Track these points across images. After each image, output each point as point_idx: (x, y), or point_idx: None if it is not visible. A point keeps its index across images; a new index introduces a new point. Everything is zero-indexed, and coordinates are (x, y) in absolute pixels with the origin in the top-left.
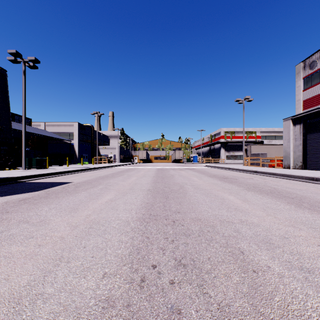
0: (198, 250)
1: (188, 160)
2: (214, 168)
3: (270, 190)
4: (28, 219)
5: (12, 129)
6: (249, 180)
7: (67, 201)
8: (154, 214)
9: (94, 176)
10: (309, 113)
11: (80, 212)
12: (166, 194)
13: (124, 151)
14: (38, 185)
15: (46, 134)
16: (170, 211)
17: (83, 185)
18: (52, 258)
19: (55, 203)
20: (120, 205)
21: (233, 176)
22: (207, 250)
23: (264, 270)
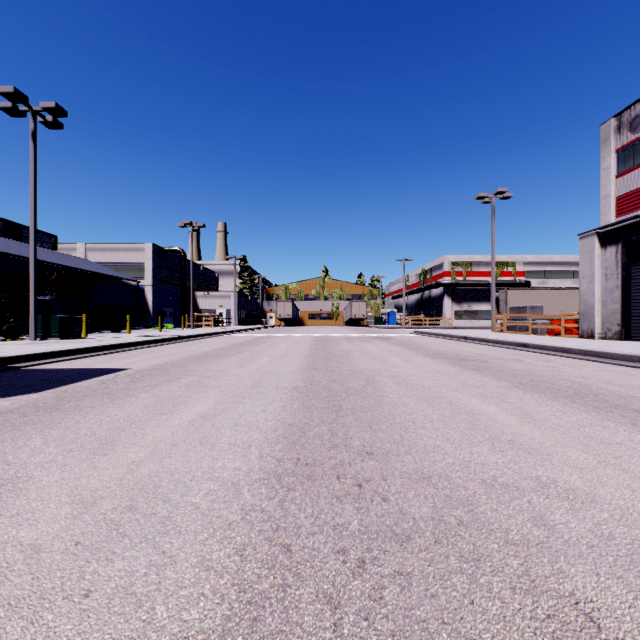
0: (447, 610)
1: (377, 321)
2: (433, 338)
3: (573, 388)
4: None
5: (15, 256)
6: (515, 365)
7: (98, 420)
8: (306, 459)
9: (179, 354)
10: (636, 220)
11: (118, 454)
12: (335, 399)
13: (248, 302)
14: (48, 376)
15: (87, 268)
16: (347, 449)
17: (148, 377)
18: None
19: (67, 425)
20: (223, 431)
21: (478, 354)
22: (475, 610)
23: None
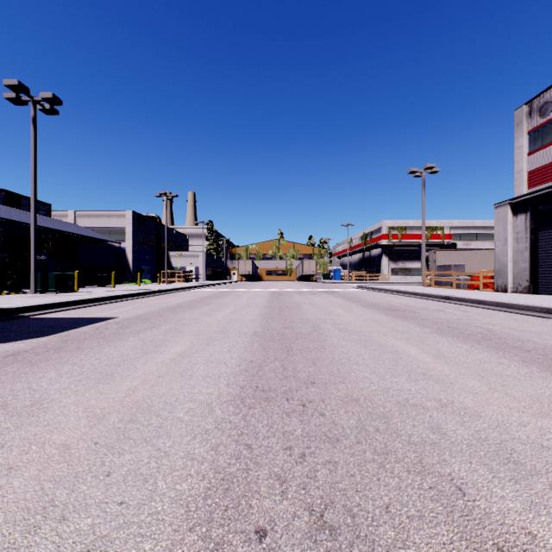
0: (361, 483)
1: (325, 277)
2: (372, 291)
3: (482, 333)
4: (8, 399)
5: (16, 222)
6: (438, 314)
7: (97, 358)
8: (263, 387)
9: (157, 305)
10: (542, 193)
11: (117, 383)
12: (287, 342)
13: (214, 260)
14: (51, 323)
15: (77, 232)
16: (295, 380)
17: (134, 324)
18: (27, 508)
19: (73, 361)
20: (198, 366)
21: (408, 305)
22: (380, 483)
23: (524, 545)
